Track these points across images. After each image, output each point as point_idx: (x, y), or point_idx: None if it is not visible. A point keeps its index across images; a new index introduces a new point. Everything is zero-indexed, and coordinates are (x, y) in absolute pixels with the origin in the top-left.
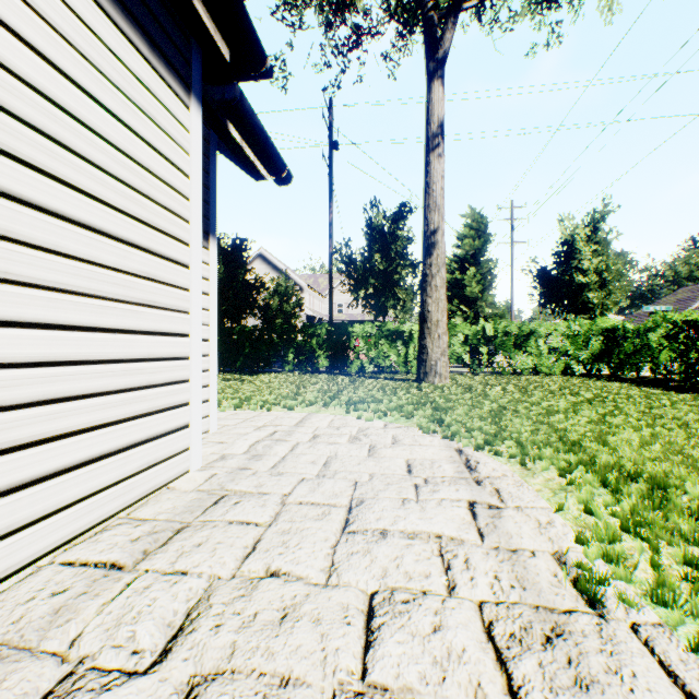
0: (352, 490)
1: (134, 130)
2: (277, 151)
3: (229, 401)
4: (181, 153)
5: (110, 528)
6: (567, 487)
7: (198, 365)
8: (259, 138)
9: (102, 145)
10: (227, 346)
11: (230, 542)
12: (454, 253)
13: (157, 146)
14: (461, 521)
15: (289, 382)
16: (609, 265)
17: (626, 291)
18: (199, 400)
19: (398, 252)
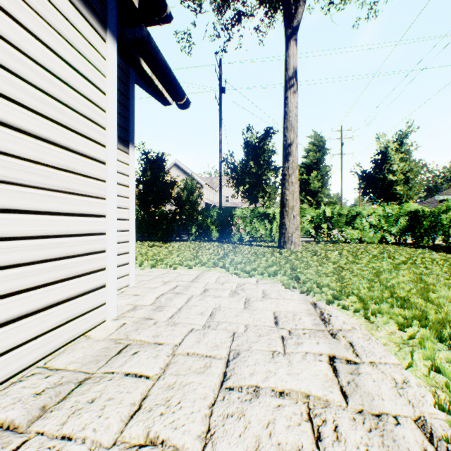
0: (230, 342)
1: (53, 50)
2: (178, 82)
3: (149, 261)
4: (98, 75)
5: (25, 378)
6: (408, 341)
7: (113, 239)
8: (164, 71)
9: (20, 57)
10: (152, 223)
11: (121, 397)
12: (303, 162)
13: (76, 66)
14: (324, 377)
15: (192, 248)
16: (411, 168)
17: (423, 185)
18: (114, 265)
19: (265, 160)
